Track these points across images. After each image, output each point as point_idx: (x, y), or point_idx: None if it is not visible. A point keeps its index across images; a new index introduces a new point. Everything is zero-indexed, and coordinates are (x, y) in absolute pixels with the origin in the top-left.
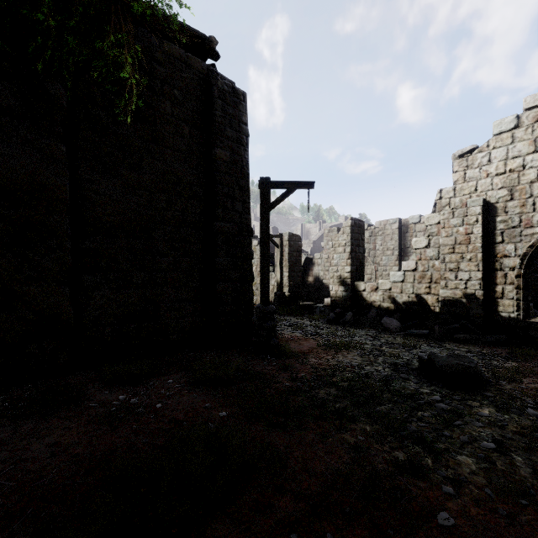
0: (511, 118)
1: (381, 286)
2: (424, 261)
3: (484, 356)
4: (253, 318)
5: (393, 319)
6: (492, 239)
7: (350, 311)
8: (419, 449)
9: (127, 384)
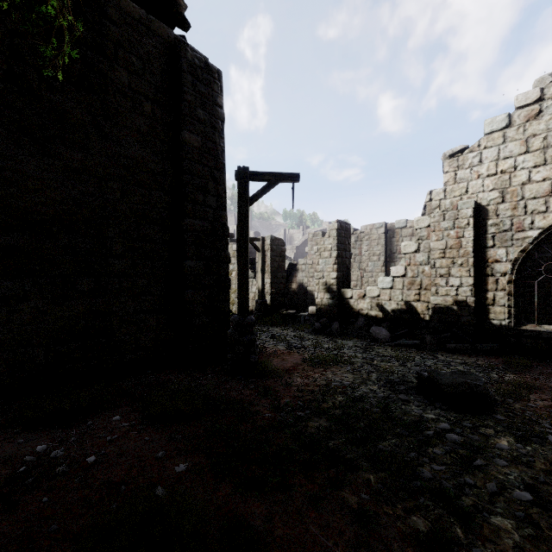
0: (503, 117)
1: (369, 293)
2: (413, 267)
3: (481, 368)
4: (229, 331)
5: (382, 328)
6: (483, 244)
7: (336, 320)
8: (441, 509)
9: (55, 425)
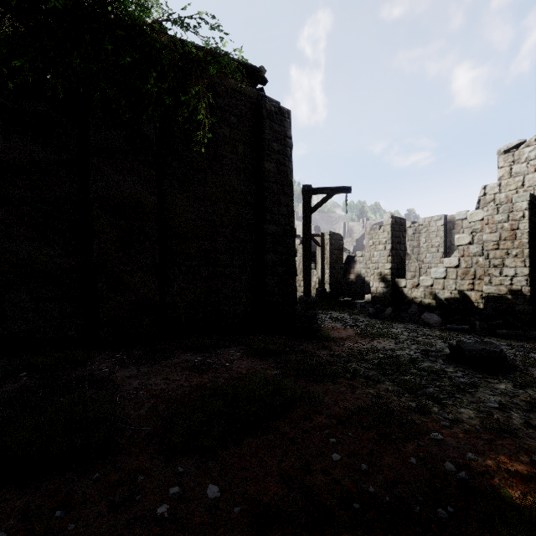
0: None
1: (422, 282)
2: (467, 258)
3: (523, 349)
4: (297, 307)
5: (434, 314)
6: None
7: (390, 307)
8: (430, 403)
9: (201, 351)
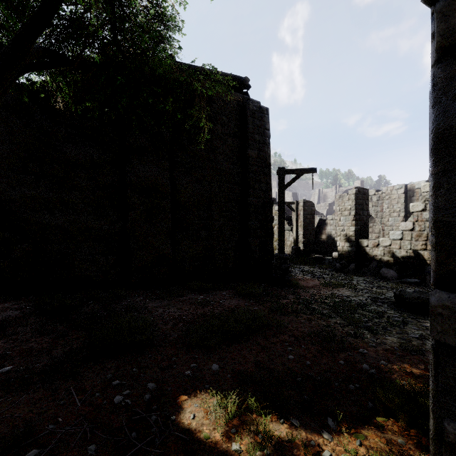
0: None
1: (381, 243)
2: (420, 222)
3: None
4: (273, 261)
5: (391, 269)
6: None
7: (354, 263)
8: (366, 332)
9: (202, 292)
